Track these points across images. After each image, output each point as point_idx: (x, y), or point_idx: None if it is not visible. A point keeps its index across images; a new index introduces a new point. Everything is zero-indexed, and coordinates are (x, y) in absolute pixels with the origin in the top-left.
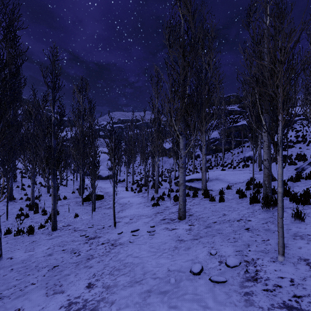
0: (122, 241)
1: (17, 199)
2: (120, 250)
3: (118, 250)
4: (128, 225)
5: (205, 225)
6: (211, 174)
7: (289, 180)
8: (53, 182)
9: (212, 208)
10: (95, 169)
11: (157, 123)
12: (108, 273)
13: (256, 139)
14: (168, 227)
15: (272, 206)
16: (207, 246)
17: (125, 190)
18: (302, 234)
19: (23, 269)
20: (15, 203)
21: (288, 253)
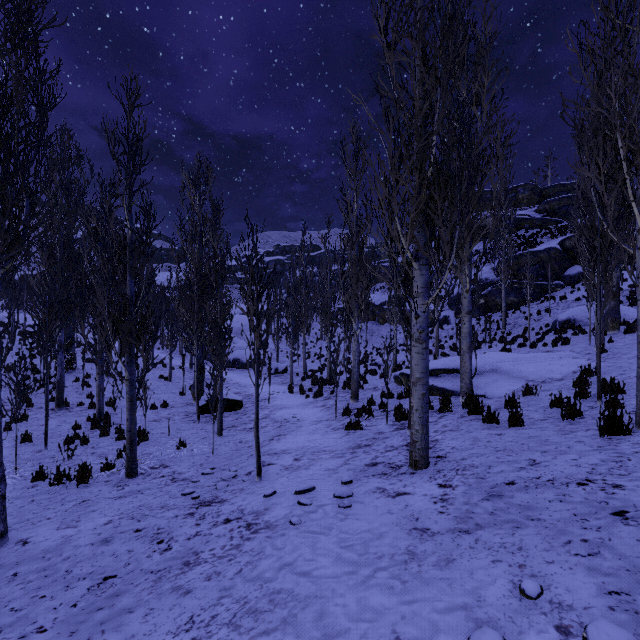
0: (272, 519)
1: (72, 406)
2: (265, 546)
3: (260, 545)
4: (290, 473)
5: (484, 490)
6: (479, 360)
7: None
8: (129, 371)
9: (493, 442)
10: (221, 345)
11: (356, 246)
12: (226, 620)
13: (606, 271)
14: (385, 488)
15: None
16: (503, 559)
17: (287, 391)
18: None
19: (37, 579)
20: (68, 414)
21: None
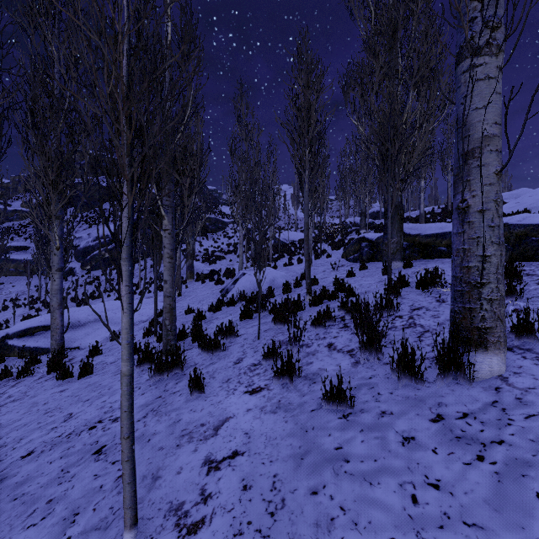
0: None
1: None
2: None
3: None
4: None
5: None
6: (85, 311)
7: (210, 309)
8: None
9: (50, 403)
10: None
11: None
12: None
13: (160, 242)
14: None
15: (167, 371)
16: None
17: None
18: (194, 427)
19: None
20: None
21: (154, 502)
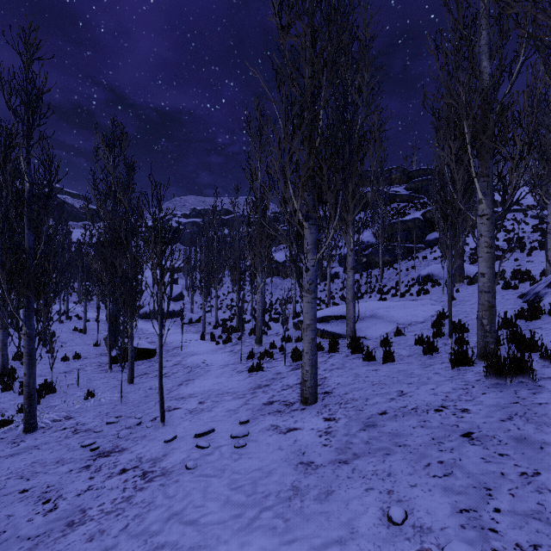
0: (168, 465)
1: None
2: (157, 495)
3: (151, 495)
4: (193, 417)
5: (362, 421)
6: (362, 307)
7: (518, 316)
8: (27, 325)
9: (371, 377)
10: (131, 298)
11: (260, 209)
12: None
13: (455, 235)
14: (278, 425)
15: (510, 375)
16: (375, 486)
17: (199, 338)
18: None
19: None
20: None
21: None
